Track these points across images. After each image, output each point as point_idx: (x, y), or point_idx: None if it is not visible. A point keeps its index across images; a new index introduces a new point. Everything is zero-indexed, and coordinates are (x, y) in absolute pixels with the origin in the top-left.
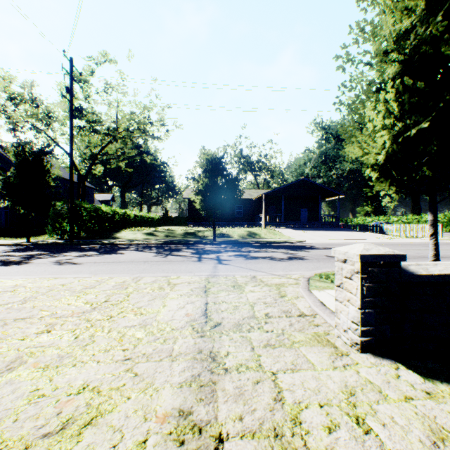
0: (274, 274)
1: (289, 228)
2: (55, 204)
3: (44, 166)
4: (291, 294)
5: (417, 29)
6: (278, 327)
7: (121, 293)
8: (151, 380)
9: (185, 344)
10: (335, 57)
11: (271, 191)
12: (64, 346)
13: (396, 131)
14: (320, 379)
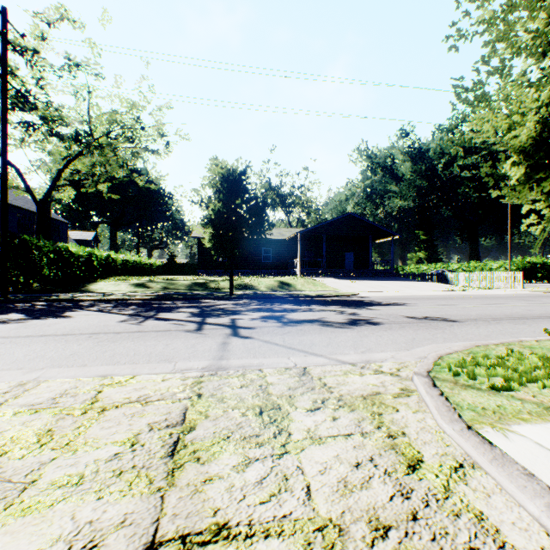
0: (343, 361)
1: (332, 277)
2: None
3: None
4: (432, 451)
5: None
6: None
7: None
8: None
9: None
10: None
11: (308, 229)
12: None
13: None
14: None
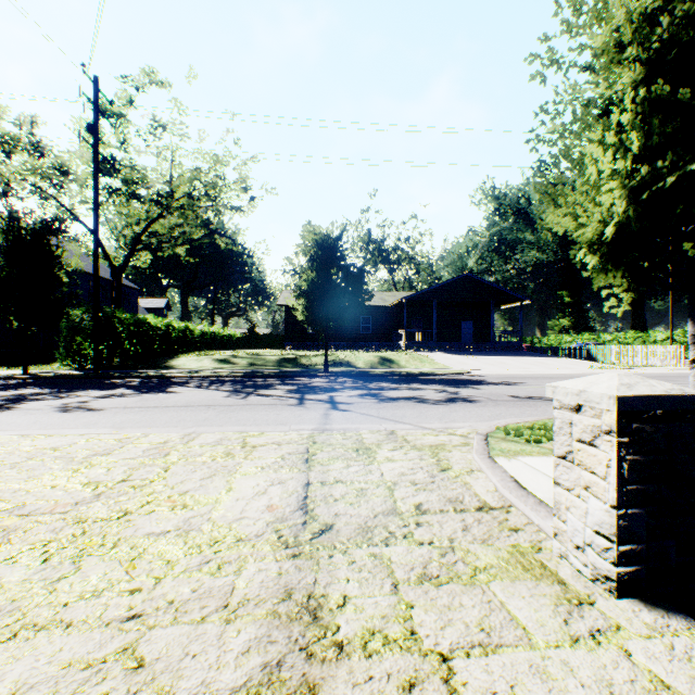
0: (426, 427)
1: (444, 351)
2: (69, 312)
3: (52, 251)
4: (459, 466)
5: (673, 6)
6: (442, 533)
7: (154, 464)
8: (170, 682)
9: (260, 577)
10: (530, 56)
11: (415, 294)
12: (13, 582)
13: (637, 181)
14: (549, 675)
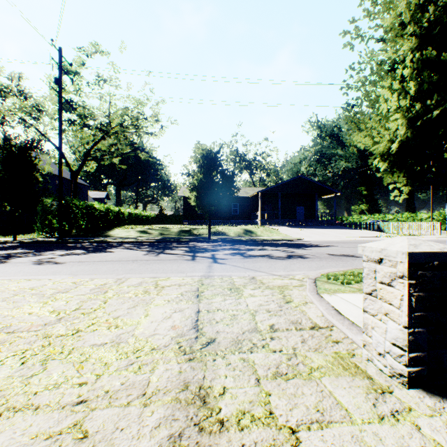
0: (275, 274)
1: (285, 226)
2: (43, 200)
3: (32, 160)
4: (298, 299)
5: None
6: (288, 344)
7: (97, 299)
8: None
9: (167, 374)
10: (343, 32)
11: (267, 189)
12: (0, 378)
13: (413, 114)
14: (365, 443)
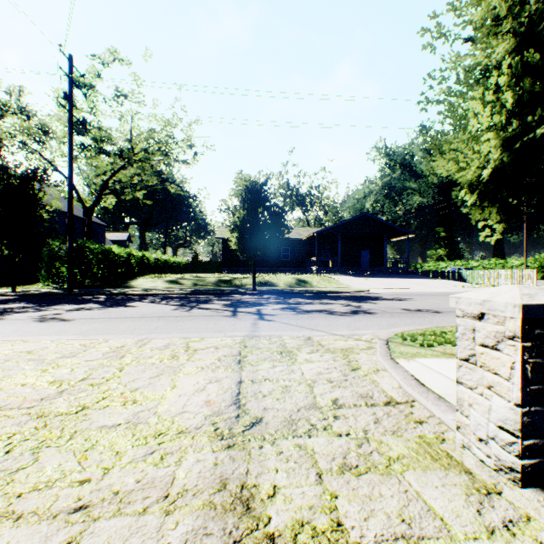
0: (336, 334)
1: (347, 274)
2: (49, 243)
3: (35, 194)
4: (367, 366)
5: None
6: (357, 426)
7: (111, 365)
8: None
9: (198, 467)
10: (422, 30)
11: (324, 229)
12: None
13: (510, 132)
14: None
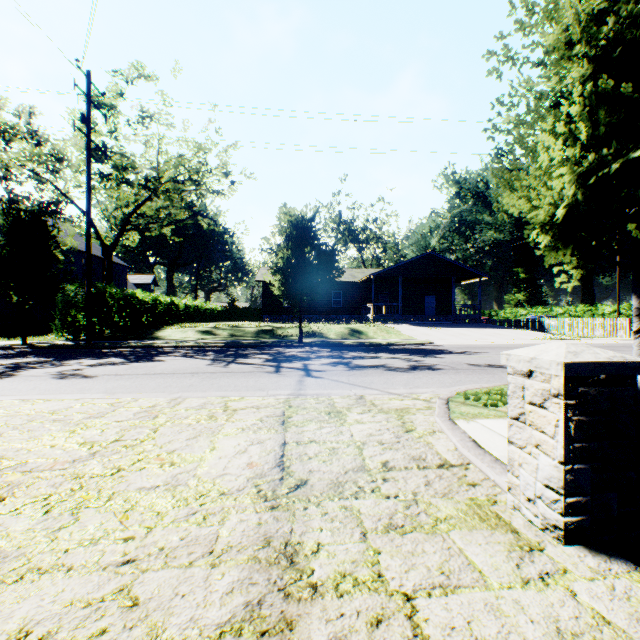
0: (392, 393)
1: (409, 323)
2: (64, 287)
3: (48, 231)
4: (422, 427)
5: (618, 7)
6: (407, 488)
7: (144, 426)
8: (162, 619)
9: (242, 527)
10: (487, 53)
11: (382, 271)
12: (18, 531)
13: (585, 168)
14: (502, 613)
